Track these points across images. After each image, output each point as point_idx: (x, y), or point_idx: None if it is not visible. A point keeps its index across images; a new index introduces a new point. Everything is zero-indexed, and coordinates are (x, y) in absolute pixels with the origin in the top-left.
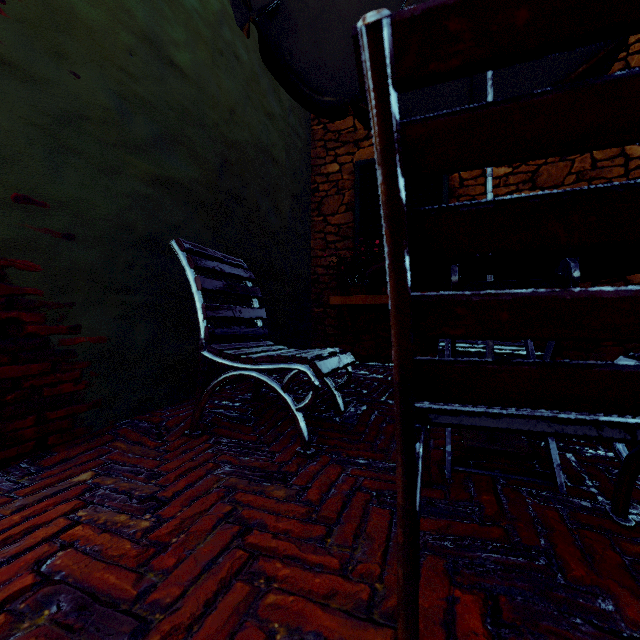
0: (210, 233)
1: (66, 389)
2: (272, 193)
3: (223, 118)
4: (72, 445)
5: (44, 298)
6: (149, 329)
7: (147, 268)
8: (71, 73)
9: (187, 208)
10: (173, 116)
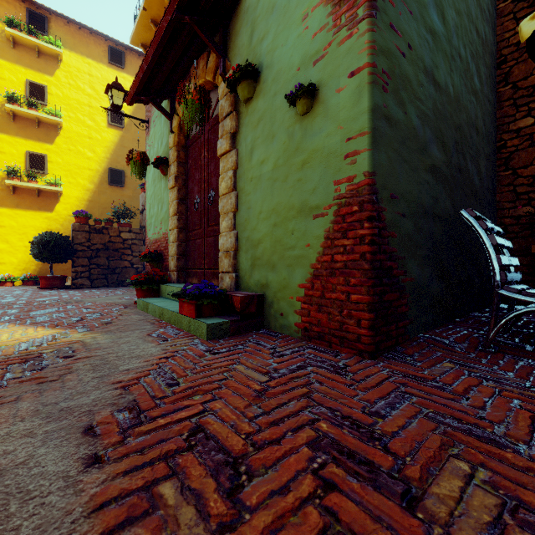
0: (448, 200)
1: (402, 310)
2: (475, 159)
3: (453, 109)
4: (408, 345)
5: (397, 254)
6: (426, 273)
7: (426, 231)
8: (404, 113)
9: (439, 184)
10: (435, 120)
